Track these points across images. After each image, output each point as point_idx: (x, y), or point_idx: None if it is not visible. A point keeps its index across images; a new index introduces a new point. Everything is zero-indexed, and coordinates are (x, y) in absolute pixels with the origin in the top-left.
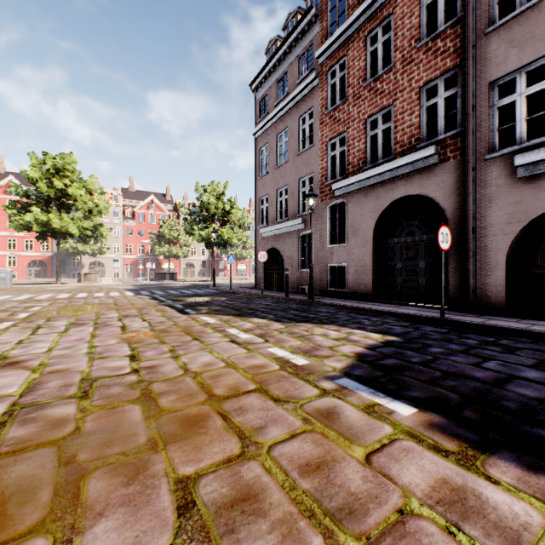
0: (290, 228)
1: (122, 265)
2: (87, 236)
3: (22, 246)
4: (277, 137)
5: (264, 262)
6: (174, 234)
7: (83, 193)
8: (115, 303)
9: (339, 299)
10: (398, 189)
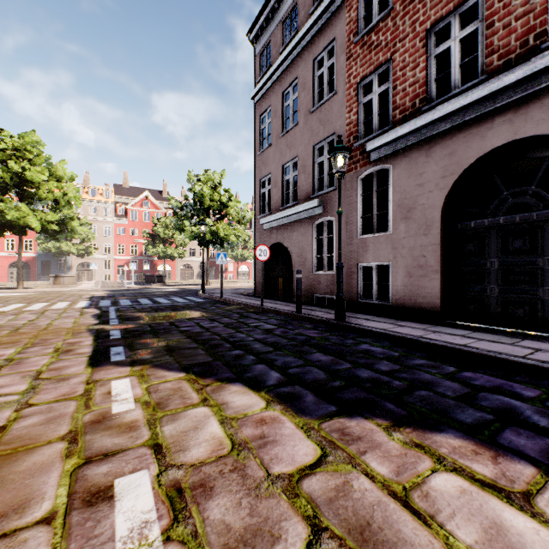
0: (301, 215)
1: (113, 266)
2: (56, 231)
3: (2, 246)
4: (282, 95)
5: (266, 262)
6: (169, 233)
7: (46, 178)
8: (19, 326)
9: (383, 318)
10: (497, 131)
